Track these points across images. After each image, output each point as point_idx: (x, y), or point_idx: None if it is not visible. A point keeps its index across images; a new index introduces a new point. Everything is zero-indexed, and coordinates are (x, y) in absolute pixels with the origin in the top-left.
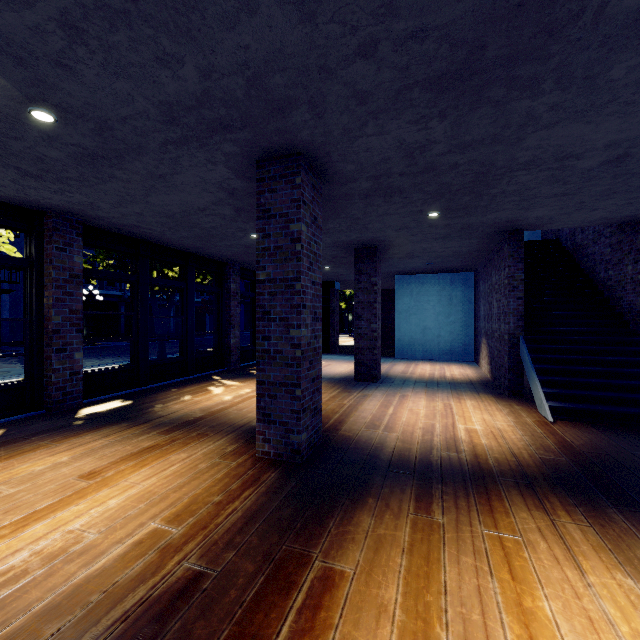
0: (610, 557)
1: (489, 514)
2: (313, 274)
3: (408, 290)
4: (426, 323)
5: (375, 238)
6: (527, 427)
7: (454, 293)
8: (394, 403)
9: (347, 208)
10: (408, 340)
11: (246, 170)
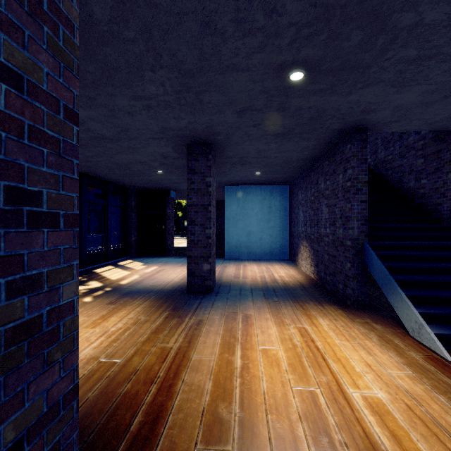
0: None
1: None
2: (0, 34)
3: (235, 199)
4: (250, 228)
5: (211, 127)
6: (435, 379)
7: (273, 202)
8: (239, 336)
9: (171, 33)
10: (235, 243)
11: None
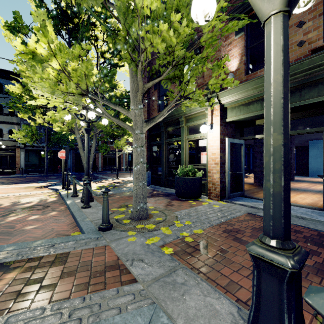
0: (322, 195)
1: (303, 192)
2: None
3: (316, 147)
4: None
5: None
6: None
7: None
8: (294, 183)
9: None
10: (316, 169)
11: (250, 129)
